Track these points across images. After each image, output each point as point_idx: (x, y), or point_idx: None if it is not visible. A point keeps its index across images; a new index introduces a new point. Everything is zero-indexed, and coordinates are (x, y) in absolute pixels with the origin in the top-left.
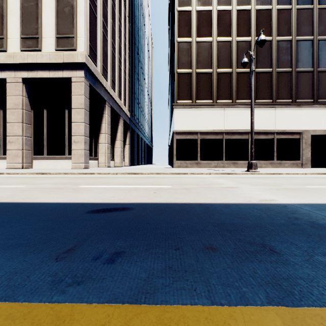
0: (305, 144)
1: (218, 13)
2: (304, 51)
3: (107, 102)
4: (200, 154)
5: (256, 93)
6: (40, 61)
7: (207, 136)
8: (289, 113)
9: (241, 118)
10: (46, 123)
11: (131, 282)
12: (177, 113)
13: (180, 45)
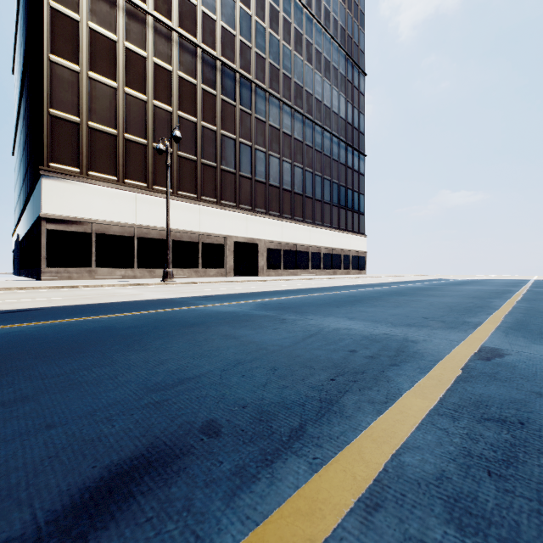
0: (229, 251)
1: (127, 52)
2: (228, 149)
3: None
4: (97, 258)
5: (179, 183)
6: None
7: (109, 230)
8: (214, 215)
9: (160, 211)
10: None
11: (81, 317)
12: (49, 185)
13: (57, 68)
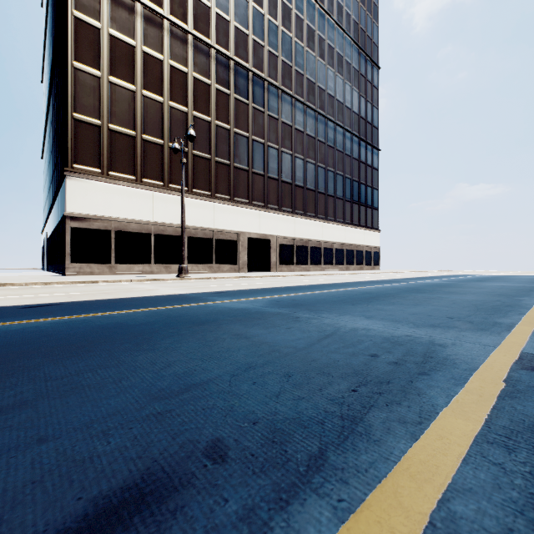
0: (242, 247)
1: (145, 56)
2: (241, 147)
3: None
4: (117, 254)
5: (194, 181)
6: None
7: (128, 227)
8: (227, 212)
9: (176, 209)
10: None
11: (96, 312)
12: (73, 185)
13: (80, 74)
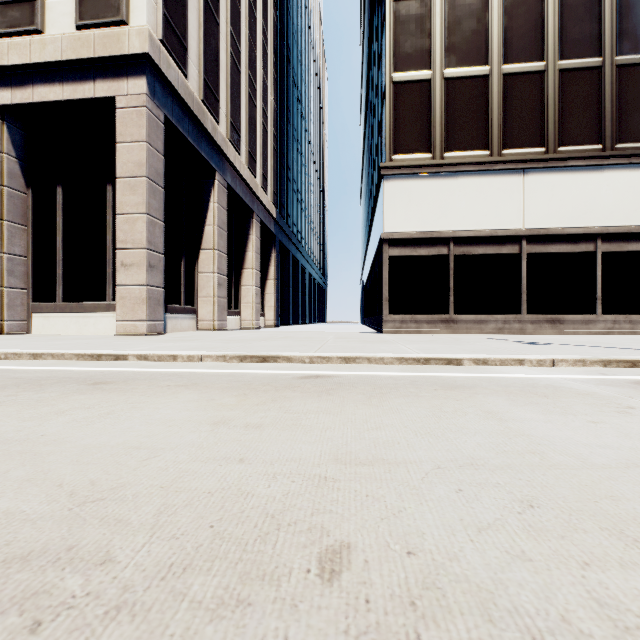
0: None
1: None
2: None
3: (217, 174)
4: (456, 297)
5: (618, 125)
6: (39, 58)
7: (475, 247)
8: None
9: (574, 195)
10: (60, 219)
11: None
12: (391, 189)
13: (400, 7)
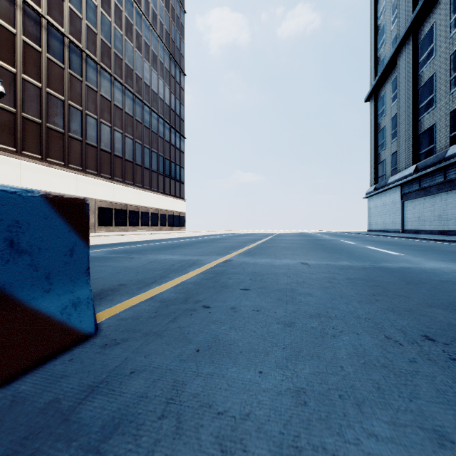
0: None
1: None
2: (56, 109)
3: None
4: None
5: None
6: None
7: None
8: (38, 171)
9: None
10: None
11: None
12: None
13: None
